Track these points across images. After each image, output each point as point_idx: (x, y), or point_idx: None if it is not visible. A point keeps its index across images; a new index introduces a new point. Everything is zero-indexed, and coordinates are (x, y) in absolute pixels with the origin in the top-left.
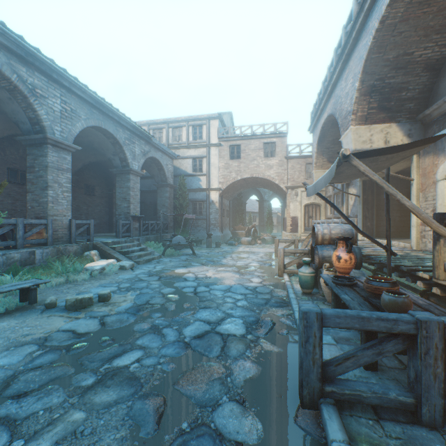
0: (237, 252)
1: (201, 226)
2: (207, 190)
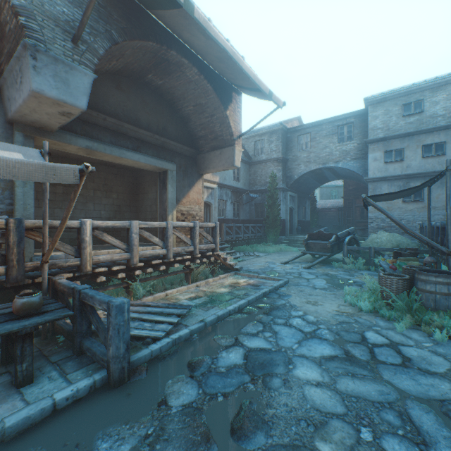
0: None
1: None
2: None
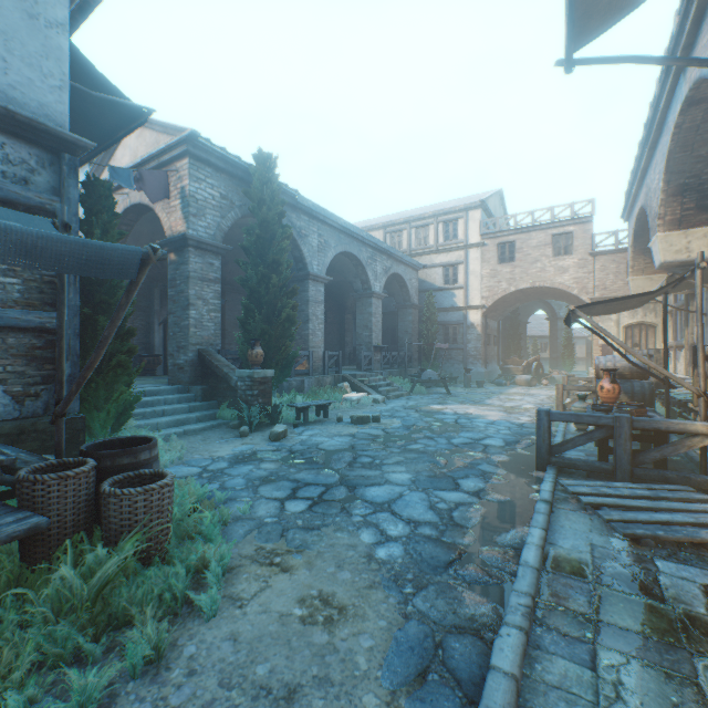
0: (507, 393)
1: (454, 359)
2: (463, 309)
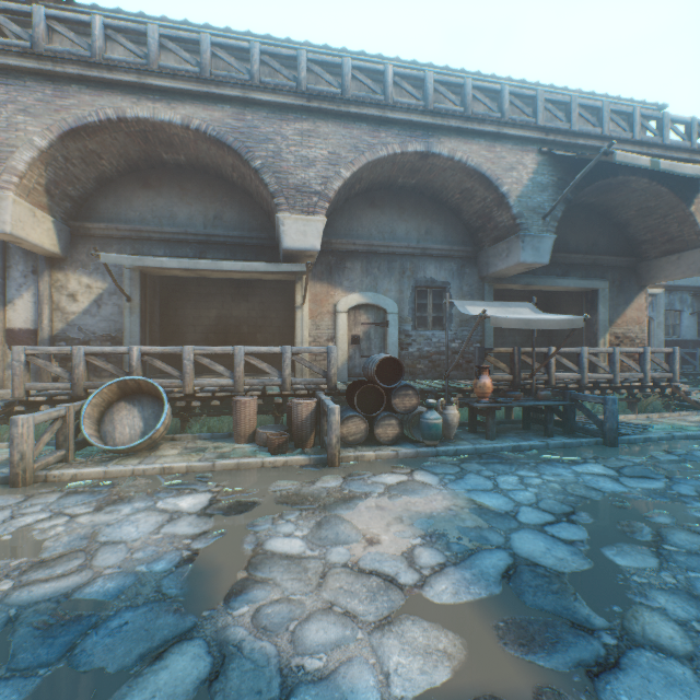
0: None
1: None
2: None
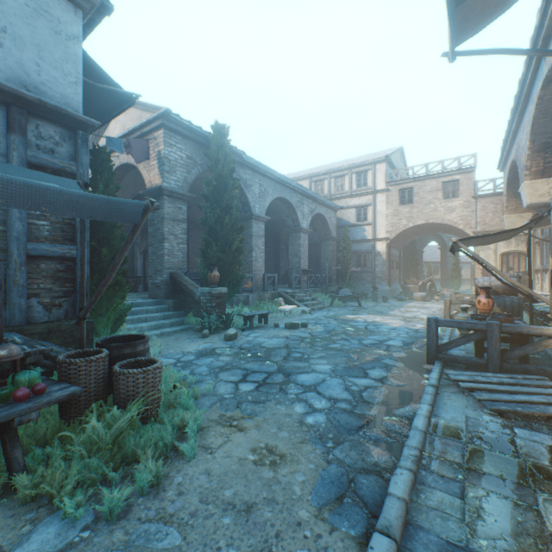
0: (406, 307)
1: (365, 280)
2: (372, 241)
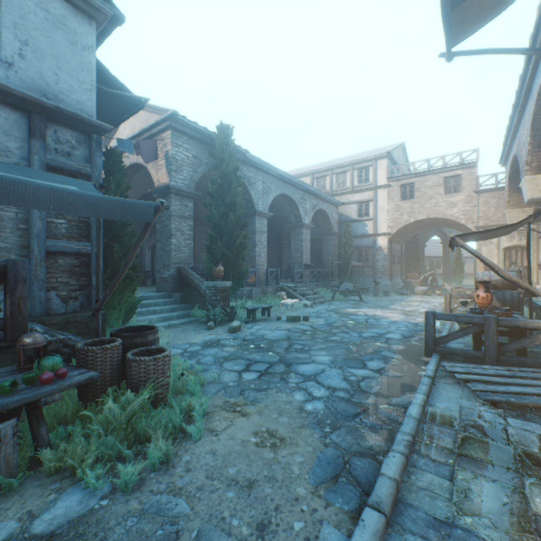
0: (407, 301)
1: (366, 274)
2: (373, 236)
